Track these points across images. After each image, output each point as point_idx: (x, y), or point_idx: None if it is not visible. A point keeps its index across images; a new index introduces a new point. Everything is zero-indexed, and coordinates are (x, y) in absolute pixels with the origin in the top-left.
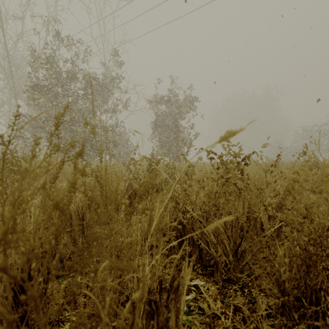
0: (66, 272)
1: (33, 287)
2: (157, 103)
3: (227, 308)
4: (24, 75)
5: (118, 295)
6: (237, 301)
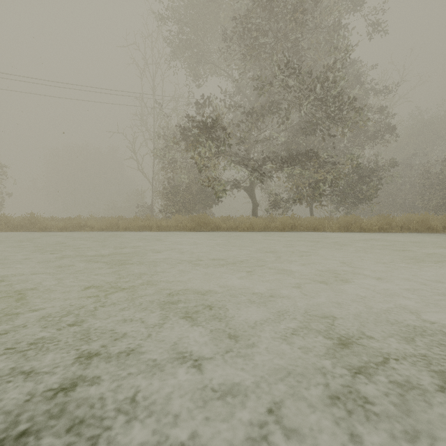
0: None
1: None
2: None
3: None
4: None
5: None
6: None
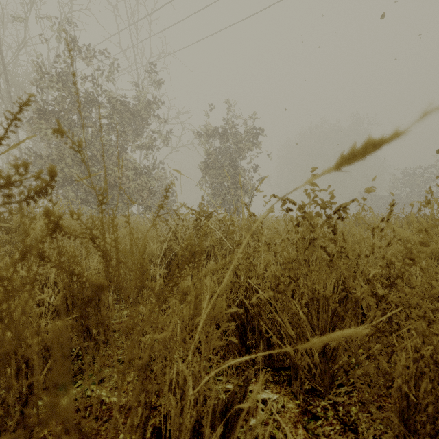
0: (21, 430)
1: (4, 417)
2: (208, 136)
3: (315, 438)
4: None
5: (141, 435)
6: (328, 427)
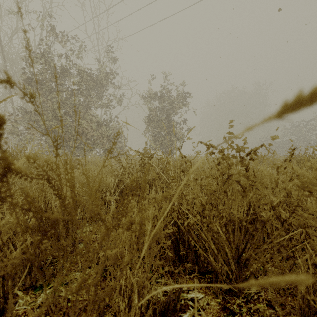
0: None
1: None
2: (150, 98)
3: None
4: (19, 71)
5: None
6: None
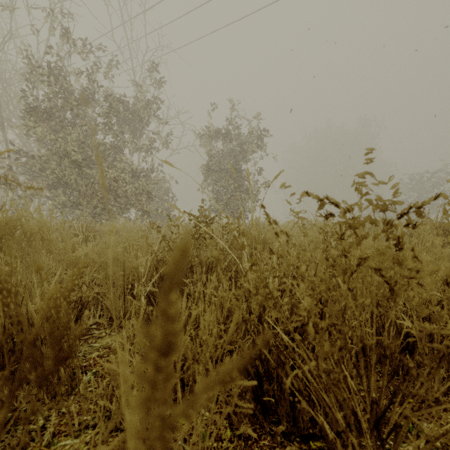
0: None
1: None
2: (210, 137)
3: None
4: (17, 96)
5: None
6: None
